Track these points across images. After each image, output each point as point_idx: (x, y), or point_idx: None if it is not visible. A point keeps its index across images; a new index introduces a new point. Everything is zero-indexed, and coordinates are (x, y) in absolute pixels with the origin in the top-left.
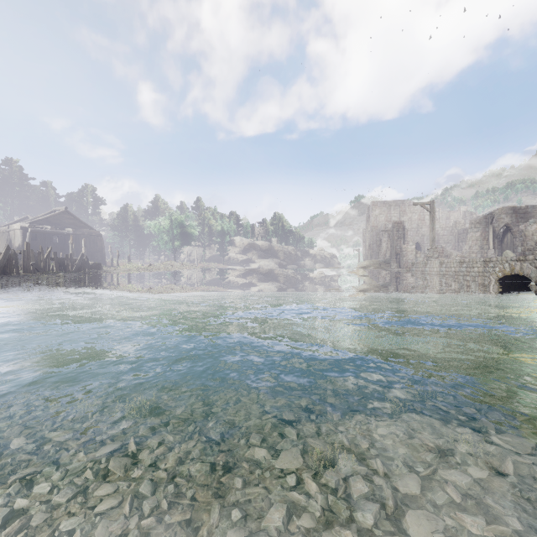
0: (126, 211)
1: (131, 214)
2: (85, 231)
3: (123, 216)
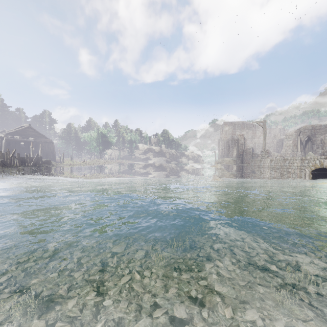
0: (69, 127)
1: (73, 129)
2: (42, 139)
3: (68, 130)
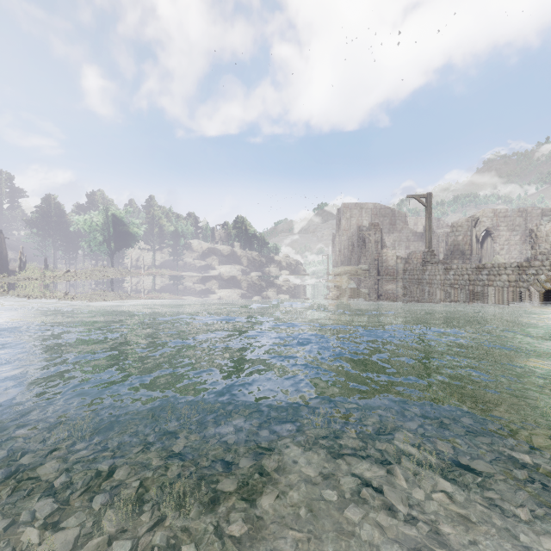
0: (47, 204)
1: (55, 207)
2: None
3: (43, 210)
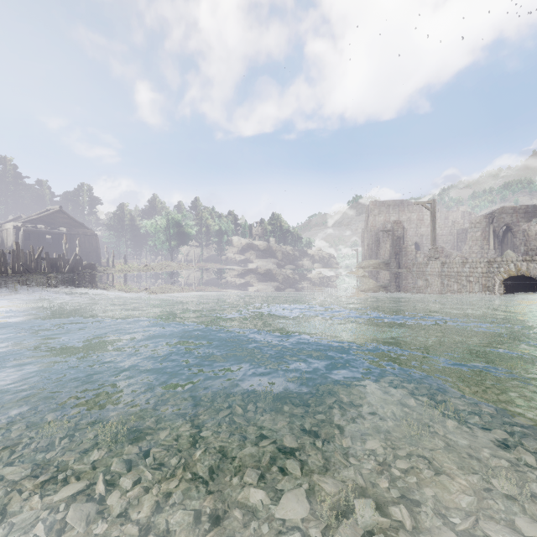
0: (122, 211)
1: (127, 213)
2: (79, 230)
3: (119, 216)
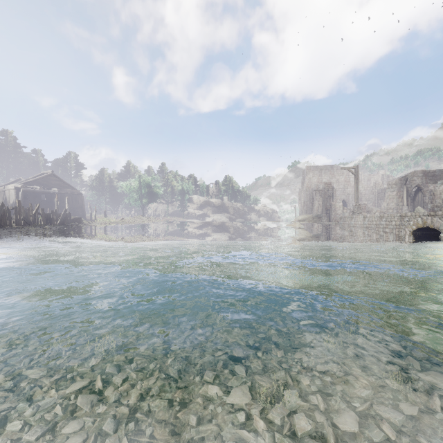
0: (102, 174)
1: (107, 176)
2: (68, 190)
3: (100, 178)
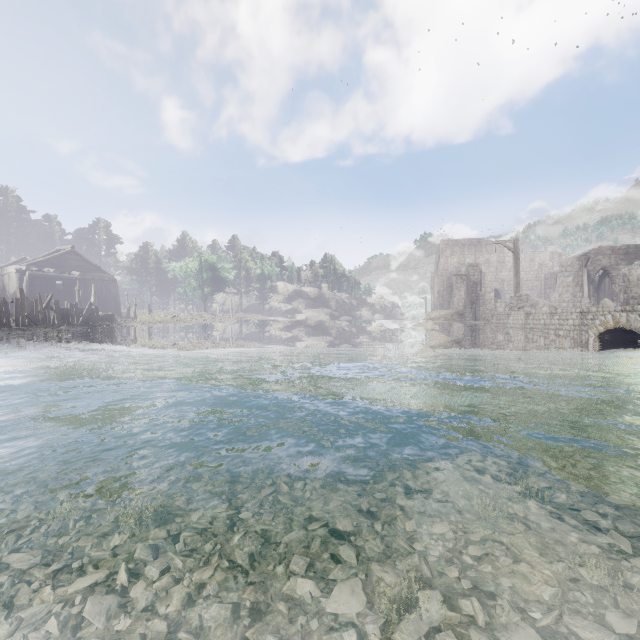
0: (146, 251)
1: (152, 254)
2: (95, 275)
3: (143, 258)
